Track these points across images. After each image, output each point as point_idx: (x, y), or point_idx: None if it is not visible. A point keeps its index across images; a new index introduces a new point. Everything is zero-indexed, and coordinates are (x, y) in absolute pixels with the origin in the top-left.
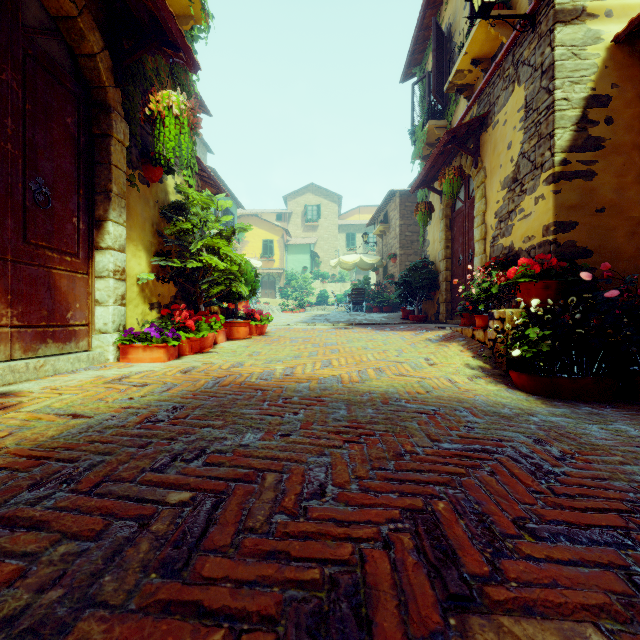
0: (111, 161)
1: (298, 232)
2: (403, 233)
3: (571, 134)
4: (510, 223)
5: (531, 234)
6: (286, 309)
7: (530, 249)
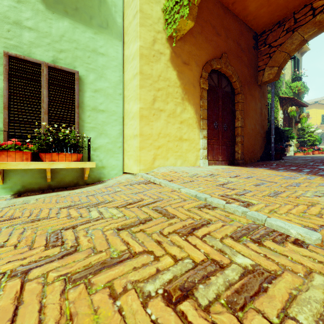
0: (292, 126)
1: None
2: None
3: None
4: None
5: None
6: None
7: None
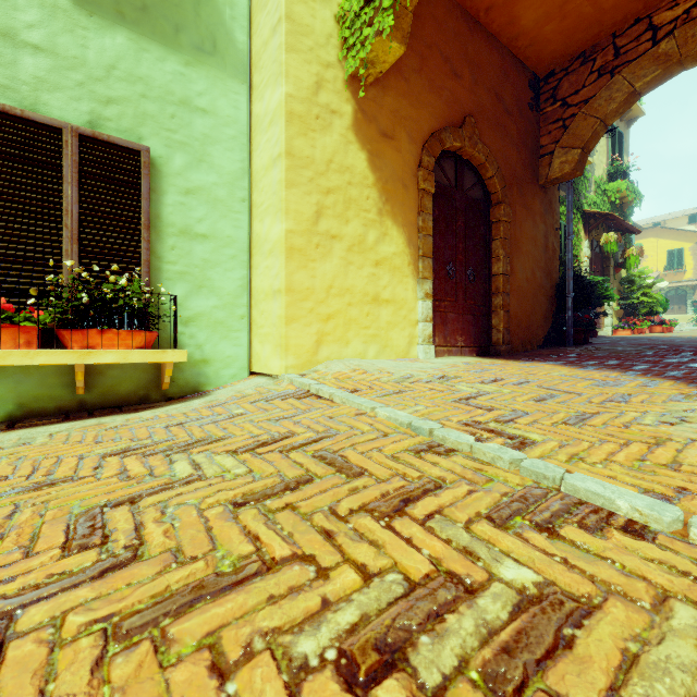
0: (609, 274)
1: None
2: None
3: None
4: None
5: None
6: None
7: None
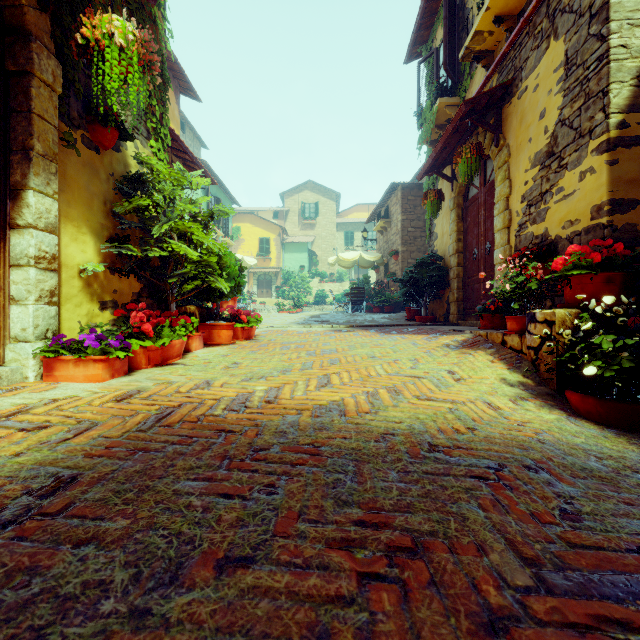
0: (32, 108)
1: (295, 230)
2: (405, 228)
3: (631, 90)
4: (543, 206)
5: (574, 217)
6: (282, 309)
7: (573, 236)
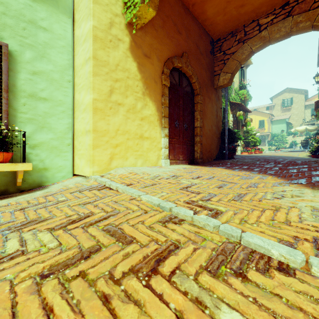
0: (240, 129)
1: (278, 113)
2: None
3: None
4: None
5: None
6: (270, 150)
7: None
